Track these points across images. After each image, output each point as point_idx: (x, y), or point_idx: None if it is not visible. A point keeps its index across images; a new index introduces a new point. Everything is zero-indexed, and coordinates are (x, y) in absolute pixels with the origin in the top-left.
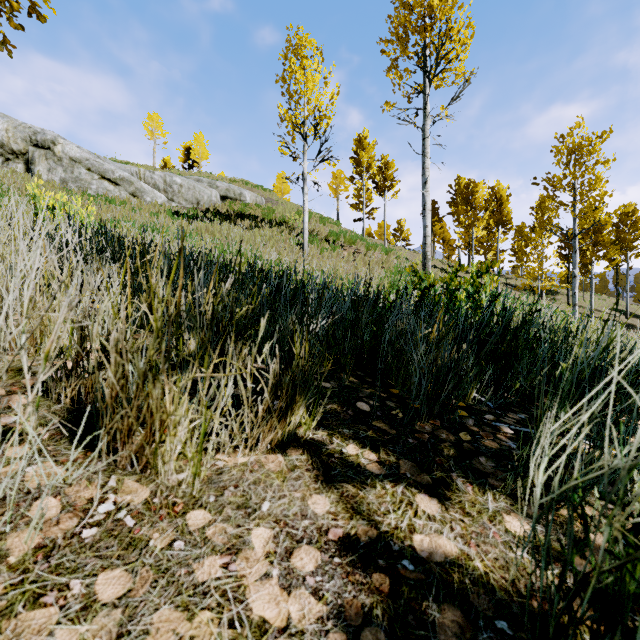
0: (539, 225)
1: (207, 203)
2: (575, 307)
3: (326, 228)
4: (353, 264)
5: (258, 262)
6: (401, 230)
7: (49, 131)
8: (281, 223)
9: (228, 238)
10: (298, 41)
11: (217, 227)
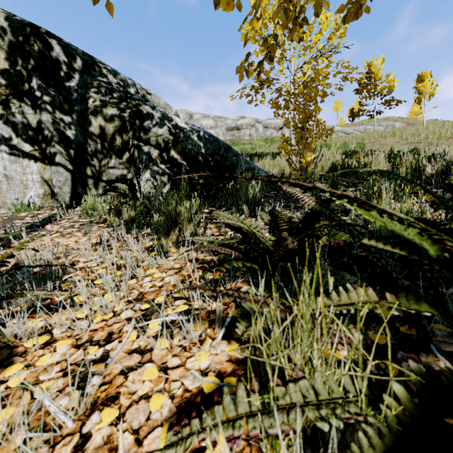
0: None
1: None
2: None
3: None
4: None
5: None
6: None
7: (328, 125)
8: None
9: None
10: (421, 77)
11: None
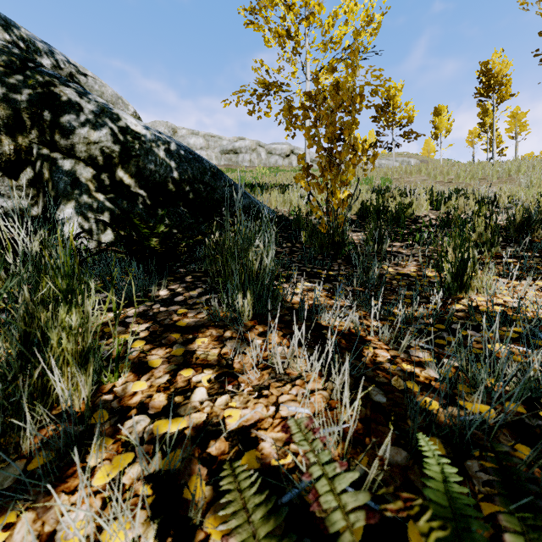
0: None
1: None
2: None
3: None
4: None
5: None
6: None
7: None
8: None
9: None
10: (438, 110)
11: None
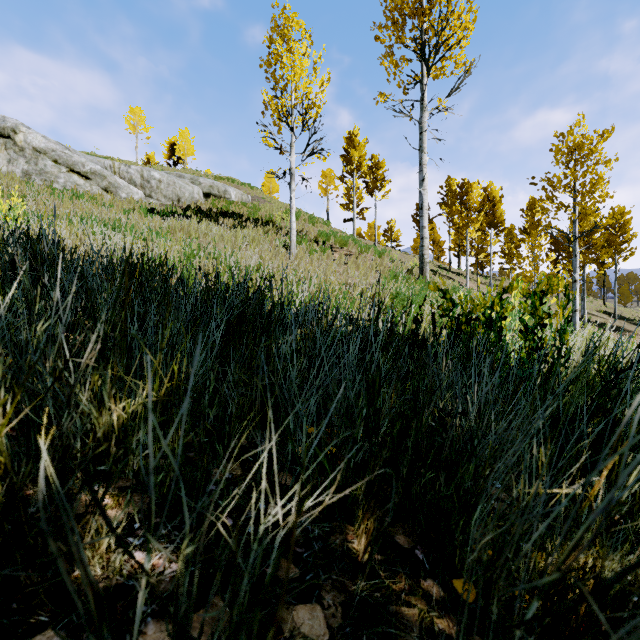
0: (529, 227)
1: (189, 200)
2: (575, 313)
3: (315, 228)
4: (345, 267)
5: (233, 268)
6: (391, 231)
7: (11, 119)
8: (267, 222)
9: (206, 238)
10: (284, 21)
11: (194, 226)
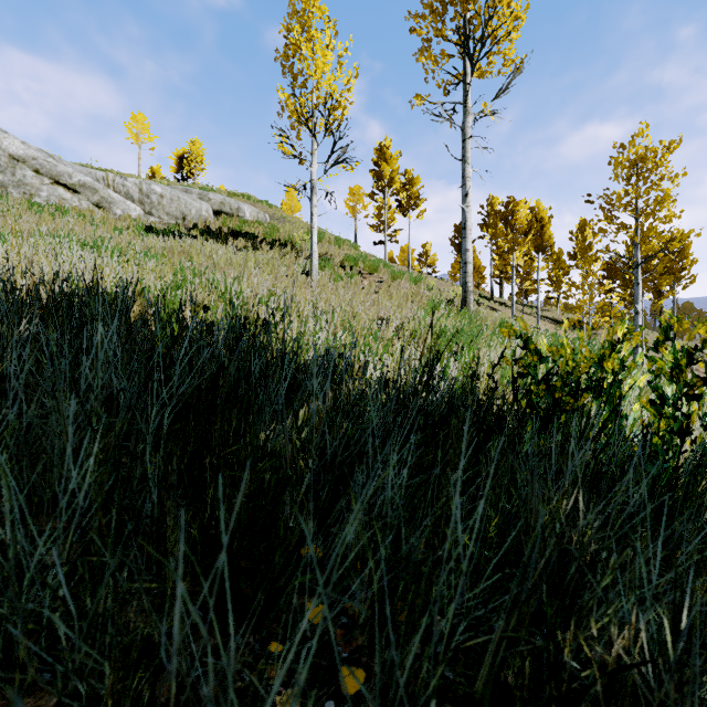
0: (580, 252)
1: (196, 218)
2: (638, 349)
3: (342, 251)
4: (375, 297)
5: (234, 299)
6: (427, 255)
7: None
8: (286, 244)
9: (211, 262)
10: (304, 5)
11: (197, 247)
